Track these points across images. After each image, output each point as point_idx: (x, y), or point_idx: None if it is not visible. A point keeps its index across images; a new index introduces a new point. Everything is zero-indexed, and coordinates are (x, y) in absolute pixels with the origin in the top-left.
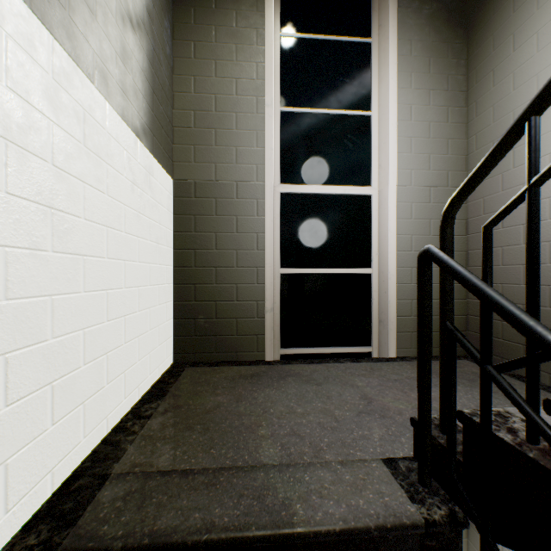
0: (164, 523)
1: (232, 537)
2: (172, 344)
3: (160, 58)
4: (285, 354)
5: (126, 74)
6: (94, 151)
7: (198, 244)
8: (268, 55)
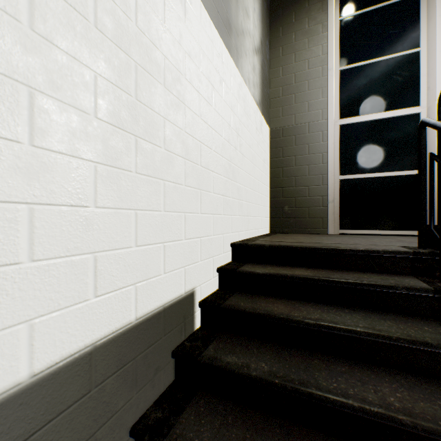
0: (283, 244)
1: (311, 247)
2: (269, 222)
3: (265, 63)
4: (343, 234)
5: (254, 77)
6: (246, 113)
7: (284, 164)
8: (329, 37)
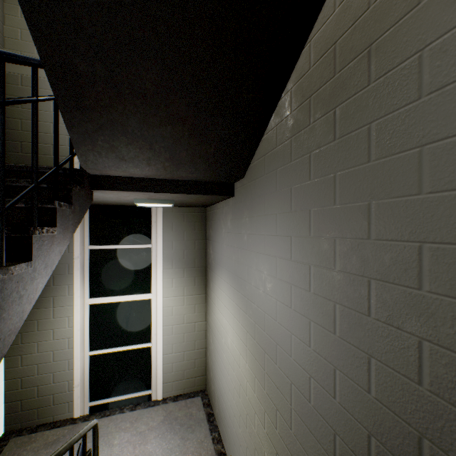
0: None
1: None
2: None
3: None
4: None
5: None
6: None
7: (24, 117)
8: None
